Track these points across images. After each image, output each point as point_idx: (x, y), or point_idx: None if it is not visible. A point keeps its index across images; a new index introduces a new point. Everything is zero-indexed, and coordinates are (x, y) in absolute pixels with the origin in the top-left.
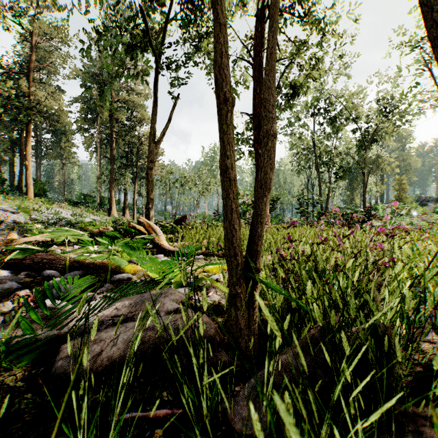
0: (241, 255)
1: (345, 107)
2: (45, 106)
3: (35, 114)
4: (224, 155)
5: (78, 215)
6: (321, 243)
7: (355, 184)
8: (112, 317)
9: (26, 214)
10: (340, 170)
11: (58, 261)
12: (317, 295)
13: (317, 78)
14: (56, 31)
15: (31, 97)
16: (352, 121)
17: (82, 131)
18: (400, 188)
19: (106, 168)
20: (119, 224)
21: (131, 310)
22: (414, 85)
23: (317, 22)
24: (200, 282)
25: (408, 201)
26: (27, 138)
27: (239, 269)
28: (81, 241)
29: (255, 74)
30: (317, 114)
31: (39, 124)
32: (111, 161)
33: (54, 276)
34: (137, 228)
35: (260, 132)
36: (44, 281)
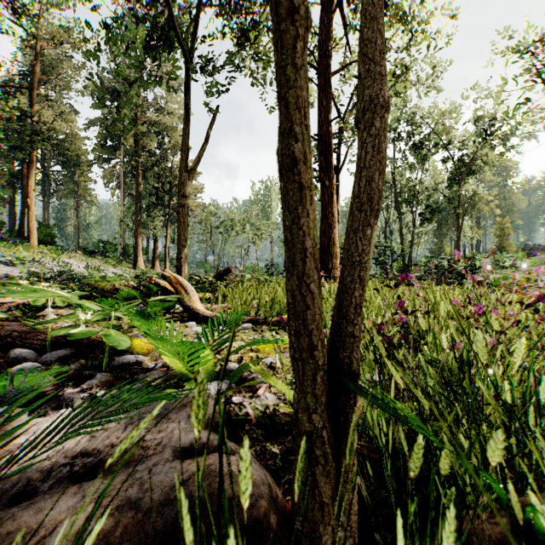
0: (323, 347)
1: (433, 130)
2: (52, 129)
3: (41, 140)
4: (288, 132)
5: (93, 268)
6: (471, 317)
7: (445, 228)
8: (73, 458)
9: (22, 266)
10: (427, 211)
11: (37, 334)
12: (466, 419)
13: (401, 90)
14: (66, 34)
15: (35, 118)
16: (443, 148)
17: (101, 161)
18: (501, 233)
19: (130, 208)
20: (143, 279)
21: (113, 439)
22: (523, 102)
23: (402, 15)
24: (245, 371)
25: (512, 250)
26: (30, 170)
27: (319, 378)
28: (75, 305)
29: (321, 82)
30: (398, 139)
31: (47, 153)
32: (136, 199)
33: (26, 359)
34: (161, 284)
35: (327, 158)
36: (7, 367)
